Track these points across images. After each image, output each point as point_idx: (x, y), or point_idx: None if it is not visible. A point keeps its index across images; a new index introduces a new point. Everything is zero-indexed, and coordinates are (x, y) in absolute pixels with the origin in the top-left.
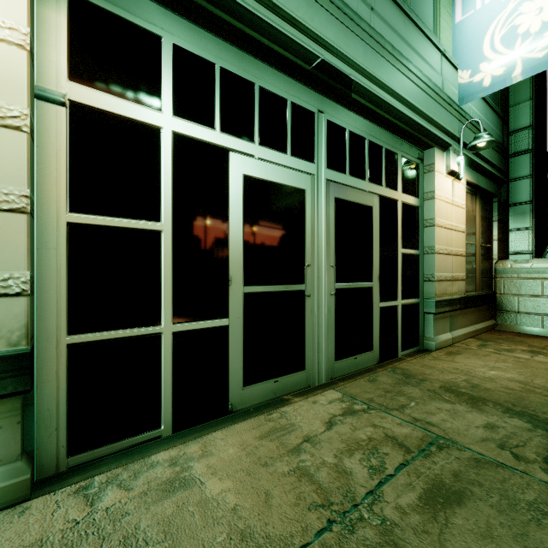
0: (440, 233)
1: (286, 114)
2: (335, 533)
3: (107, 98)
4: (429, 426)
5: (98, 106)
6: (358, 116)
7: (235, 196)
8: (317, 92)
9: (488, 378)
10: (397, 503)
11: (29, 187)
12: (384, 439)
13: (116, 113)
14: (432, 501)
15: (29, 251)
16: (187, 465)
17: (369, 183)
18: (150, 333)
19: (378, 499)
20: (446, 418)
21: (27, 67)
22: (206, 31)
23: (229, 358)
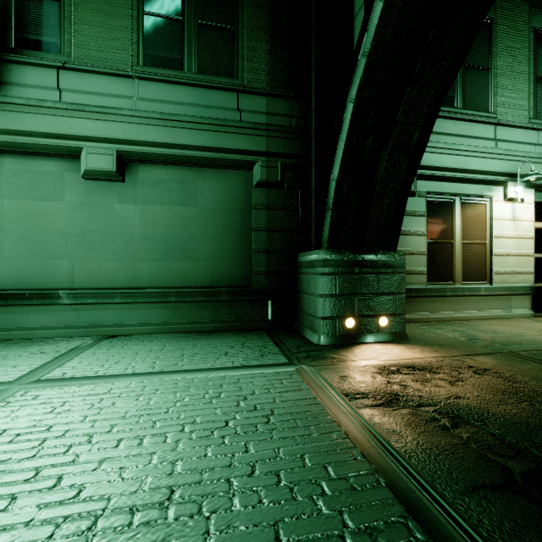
0: None
1: None
2: None
3: (537, 224)
4: None
5: (536, 226)
6: None
7: None
8: None
9: None
10: None
11: (534, 250)
12: None
13: (539, 227)
14: None
15: (534, 264)
16: None
17: None
18: None
19: None
20: None
21: (533, 225)
22: None
23: None
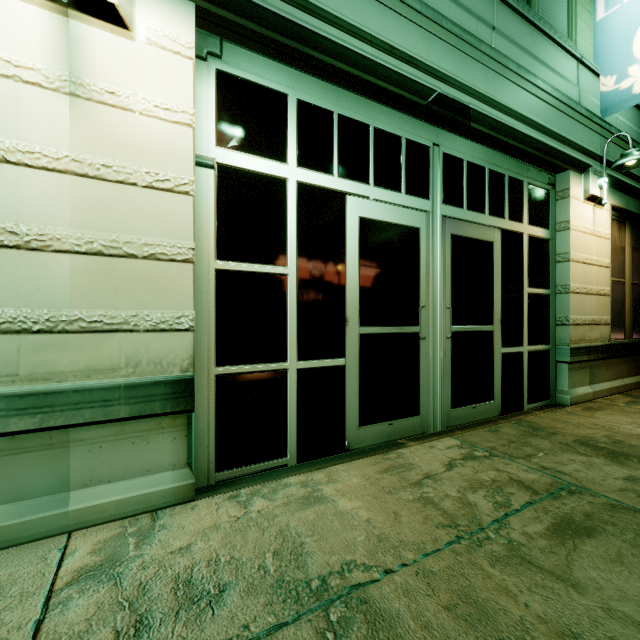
0: (576, 269)
1: (400, 152)
2: (463, 545)
3: (244, 158)
4: (559, 475)
5: (237, 165)
6: (477, 145)
7: (351, 238)
8: (432, 125)
9: (635, 435)
10: (524, 531)
11: (194, 241)
12: (509, 482)
13: (252, 170)
14: (561, 532)
15: (194, 294)
16: (317, 488)
17: (489, 216)
18: (278, 369)
19: (504, 526)
20: (580, 468)
21: (193, 141)
22: (326, 81)
23: (346, 397)
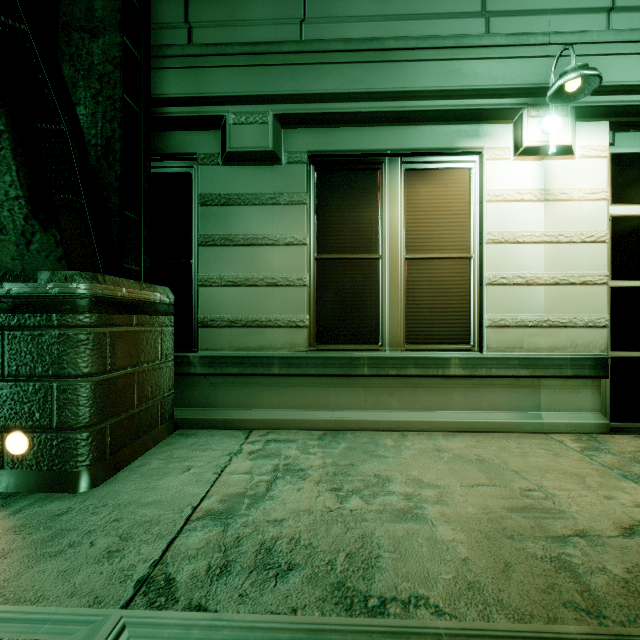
0: None
1: None
2: None
3: (630, 207)
4: None
5: (624, 214)
6: None
7: None
8: None
9: None
10: None
11: (608, 271)
12: None
13: (635, 215)
14: None
15: (608, 304)
16: None
17: None
18: None
19: None
20: None
21: (607, 208)
22: None
23: None
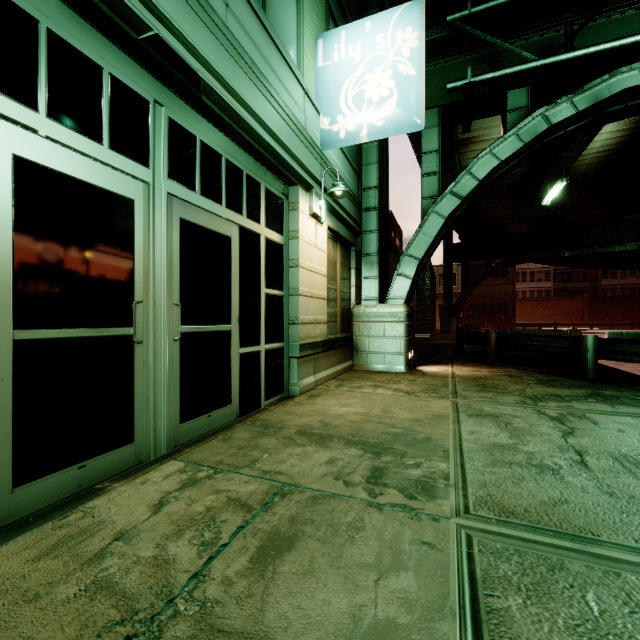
0: (304, 275)
1: (101, 87)
2: None
3: None
4: (277, 476)
5: None
6: (212, 127)
7: None
8: (153, 76)
9: (339, 415)
10: (225, 576)
11: None
12: (226, 504)
13: None
14: (264, 557)
15: None
16: None
17: (227, 209)
18: None
19: (202, 580)
20: (295, 463)
21: None
22: None
23: None
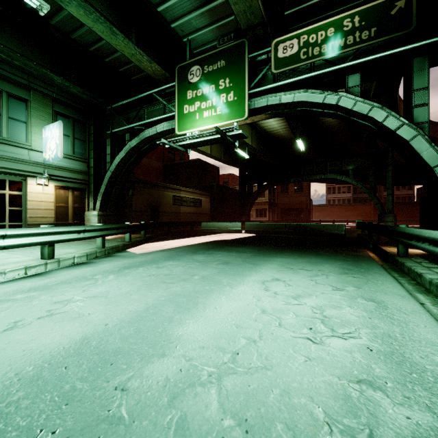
0: (32, 203)
1: None
2: None
3: None
4: None
5: None
6: None
7: None
8: None
9: None
10: None
11: None
12: None
13: None
14: None
15: None
16: None
17: None
18: None
19: None
20: None
21: None
22: None
23: None
